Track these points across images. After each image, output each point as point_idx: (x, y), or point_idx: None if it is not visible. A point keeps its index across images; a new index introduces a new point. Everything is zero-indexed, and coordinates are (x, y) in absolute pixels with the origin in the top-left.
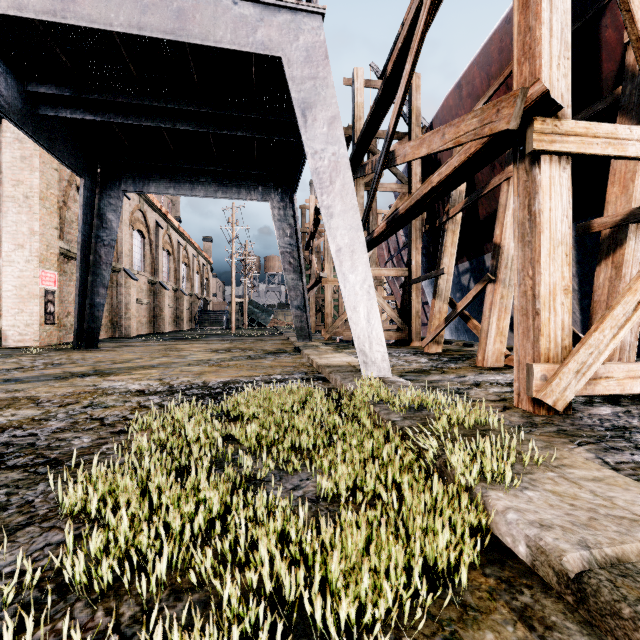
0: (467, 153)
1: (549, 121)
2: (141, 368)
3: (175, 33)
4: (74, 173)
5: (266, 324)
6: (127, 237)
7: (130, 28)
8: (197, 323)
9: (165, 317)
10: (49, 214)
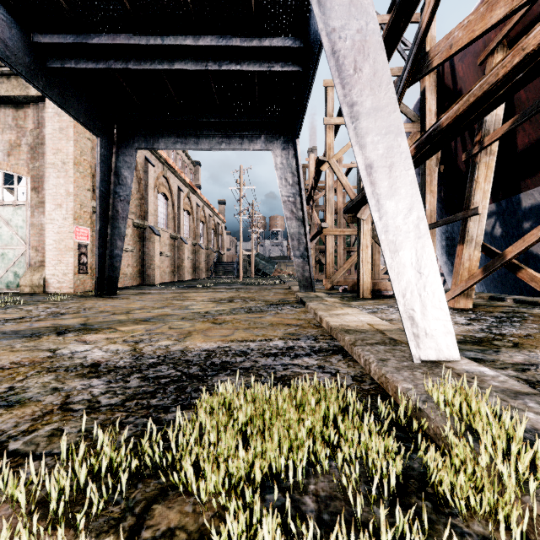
0: None
1: None
2: (131, 322)
3: None
4: (90, 132)
5: (270, 273)
6: (152, 199)
7: None
8: (212, 272)
9: (185, 267)
10: (82, 177)
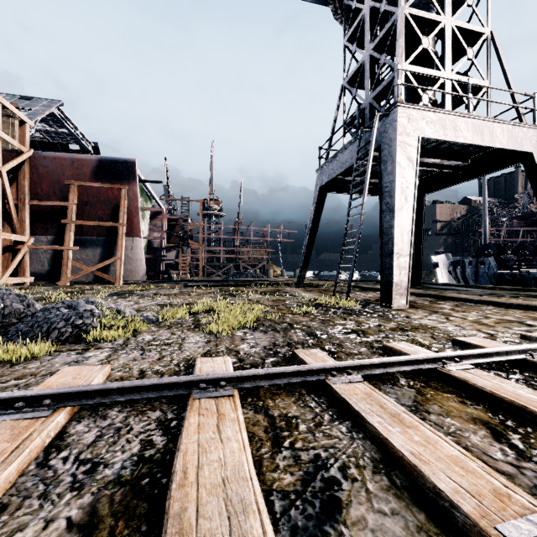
0: None
1: None
2: None
3: None
4: None
5: None
6: None
7: None
8: None
9: None
10: None
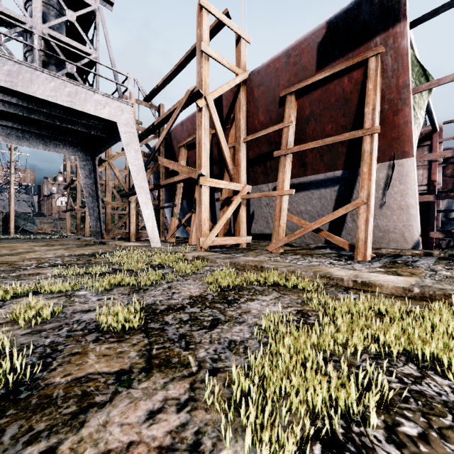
0: (185, 177)
1: (204, 178)
2: (23, 253)
3: (68, 103)
4: None
5: (32, 230)
6: None
7: (45, 96)
8: None
9: None
10: None
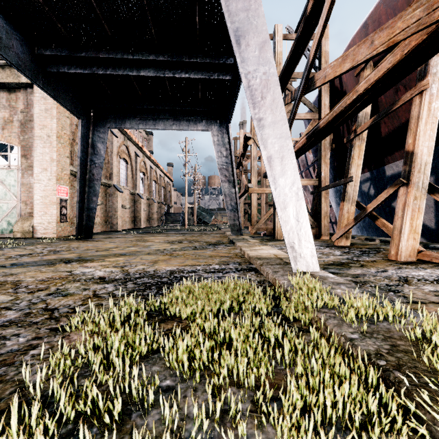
0: (405, 50)
1: None
2: (113, 256)
3: None
4: (74, 115)
5: (209, 222)
6: (116, 163)
7: None
8: (163, 221)
9: (141, 217)
10: (63, 147)
